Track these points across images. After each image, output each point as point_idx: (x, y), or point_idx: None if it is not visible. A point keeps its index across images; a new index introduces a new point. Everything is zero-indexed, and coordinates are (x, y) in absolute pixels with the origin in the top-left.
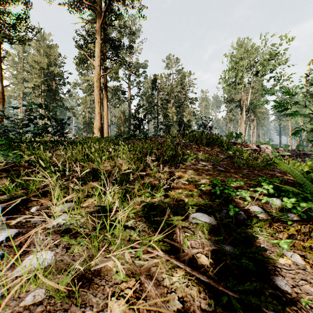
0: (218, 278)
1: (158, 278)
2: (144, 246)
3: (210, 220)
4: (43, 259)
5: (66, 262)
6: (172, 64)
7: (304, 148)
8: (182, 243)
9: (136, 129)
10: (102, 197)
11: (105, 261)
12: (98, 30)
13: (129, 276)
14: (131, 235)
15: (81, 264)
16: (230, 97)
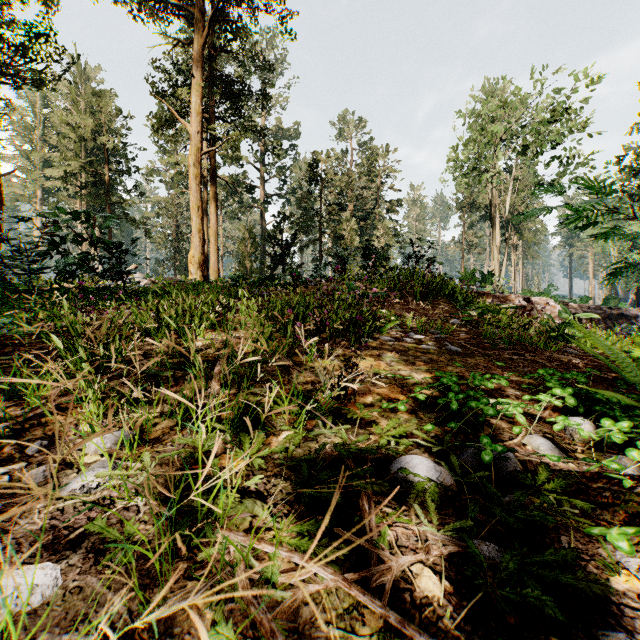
0: (467, 635)
1: (317, 638)
2: (283, 548)
3: (438, 475)
4: (33, 588)
5: (90, 593)
6: (351, 132)
7: (620, 303)
8: (375, 537)
9: (277, 265)
10: (188, 424)
11: (185, 595)
12: (196, 59)
13: (246, 634)
14: (255, 514)
15: (127, 600)
16: (469, 199)
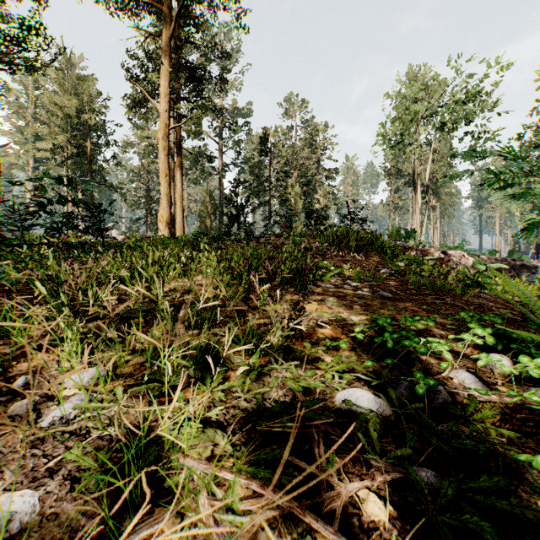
0: None
1: None
2: (242, 476)
3: (378, 406)
4: (12, 515)
5: (65, 519)
6: (296, 111)
7: (522, 256)
8: (324, 464)
9: (233, 223)
10: (156, 362)
11: (152, 522)
12: (165, 49)
13: None
14: (216, 443)
15: (99, 525)
16: (395, 168)
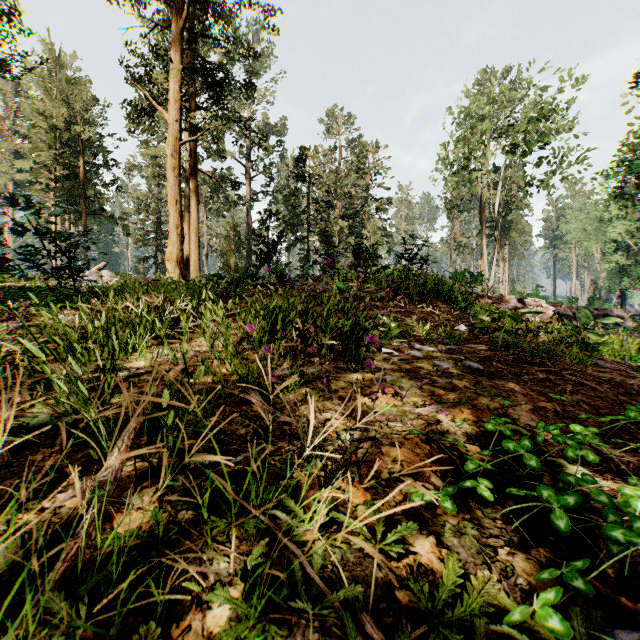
0: None
1: None
2: None
3: None
4: None
5: None
6: (340, 129)
7: (605, 304)
8: None
9: (262, 264)
10: None
11: None
12: (174, 41)
13: None
14: None
15: None
16: (458, 199)
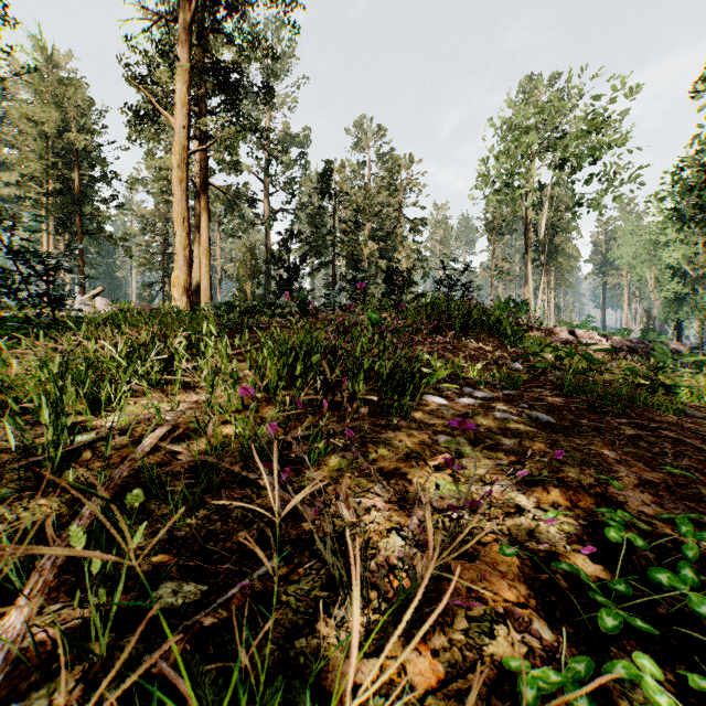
0: None
1: None
2: None
3: None
4: None
5: None
6: (369, 141)
7: (661, 336)
8: None
9: (283, 291)
10: None
11: None
12: (181, 36)
13: None
14: None
15: None
16: (500, 220)
